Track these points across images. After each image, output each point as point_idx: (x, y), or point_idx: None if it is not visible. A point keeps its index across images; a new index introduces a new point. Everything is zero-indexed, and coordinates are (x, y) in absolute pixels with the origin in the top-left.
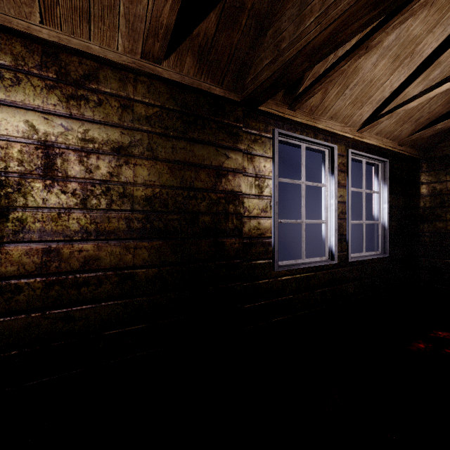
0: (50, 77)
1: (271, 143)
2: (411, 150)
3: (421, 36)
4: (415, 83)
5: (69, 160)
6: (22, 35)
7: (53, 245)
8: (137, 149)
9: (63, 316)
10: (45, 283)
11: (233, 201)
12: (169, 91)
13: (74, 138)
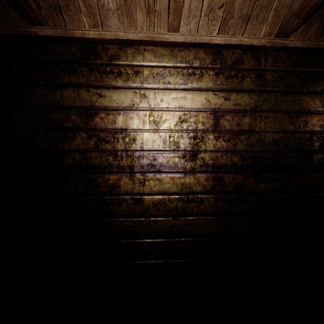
0: (217, 67)
1: None
2: None
3: None
4: None
5: (226, 119)
6: (204, 46)
7: (218, 174)
8: (267, 106)
9: (223, 221)
10: (214, 198)
11: None
12: (289, 57)
13: (229, 104)
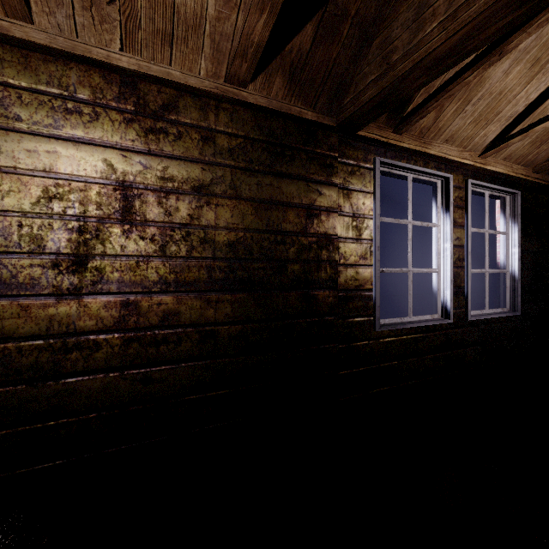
0: (129, 110)
1: (371, 175)
2: None
3: None
4: None
5: (147, 202)
6: (100, 65)
7: (131, 297)
8: (219, 187)
9: (142, 377)
10: (123, 340)
11: (326, 246)
12: (253, 118)
13: (152, 176)
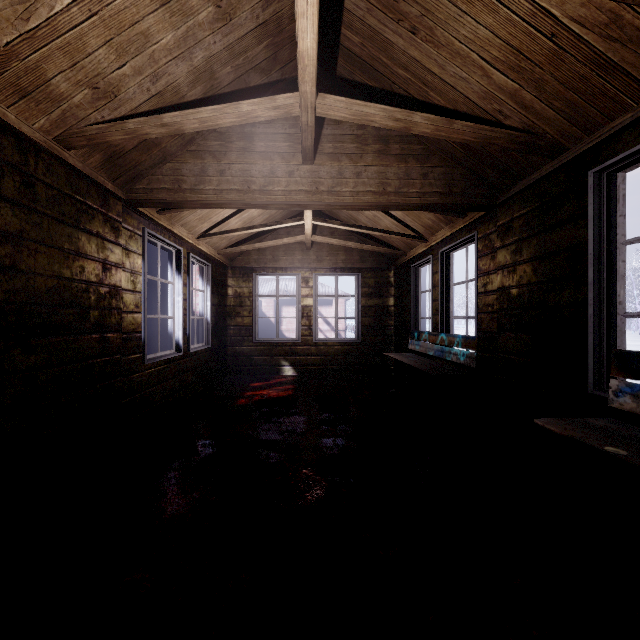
0: None
1: (141, 241)
2: (224, 259)
3: None
4: (235, 217)
5: None
6: None
7: None
8: (38, 234)
9: None
10: None
11: (115, 296)
12: (66, 174)
13: None
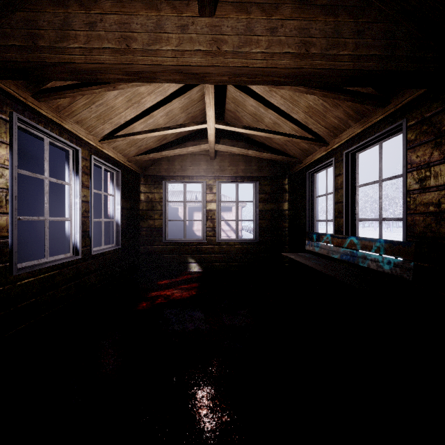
0: None
1: (7, 127)
2: (135, 167)
3: (144, 94)
4: (140, 122)
5: None
6: None
7: None
8: None
9: None
10: None
11: None
12: None
13: None
